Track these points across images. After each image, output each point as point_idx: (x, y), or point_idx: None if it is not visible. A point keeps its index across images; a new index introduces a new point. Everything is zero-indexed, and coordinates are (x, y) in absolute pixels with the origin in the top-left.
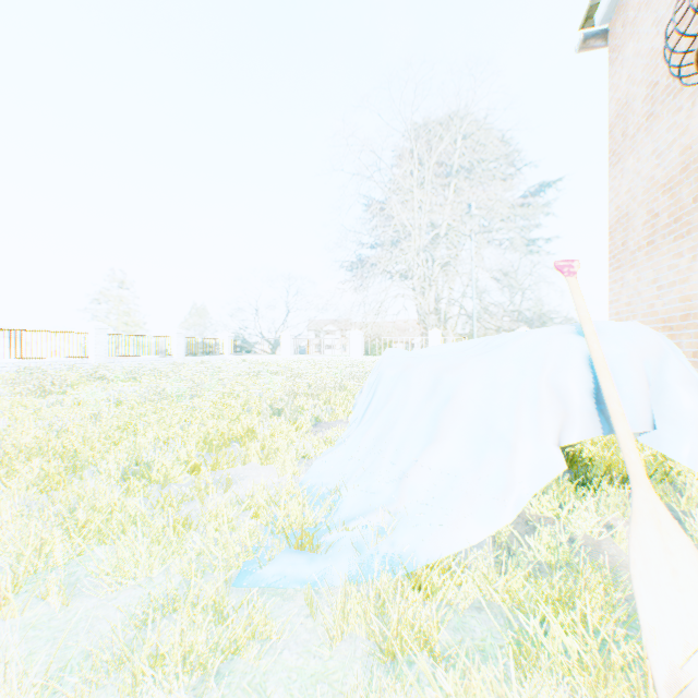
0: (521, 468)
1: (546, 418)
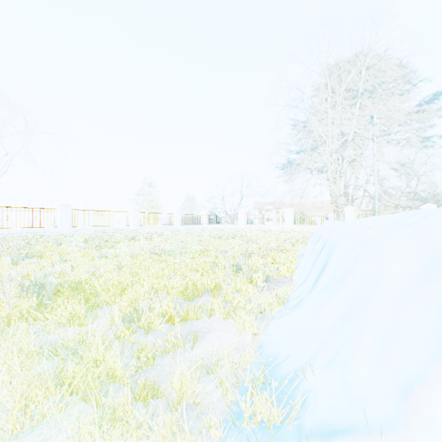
0: None
1: None
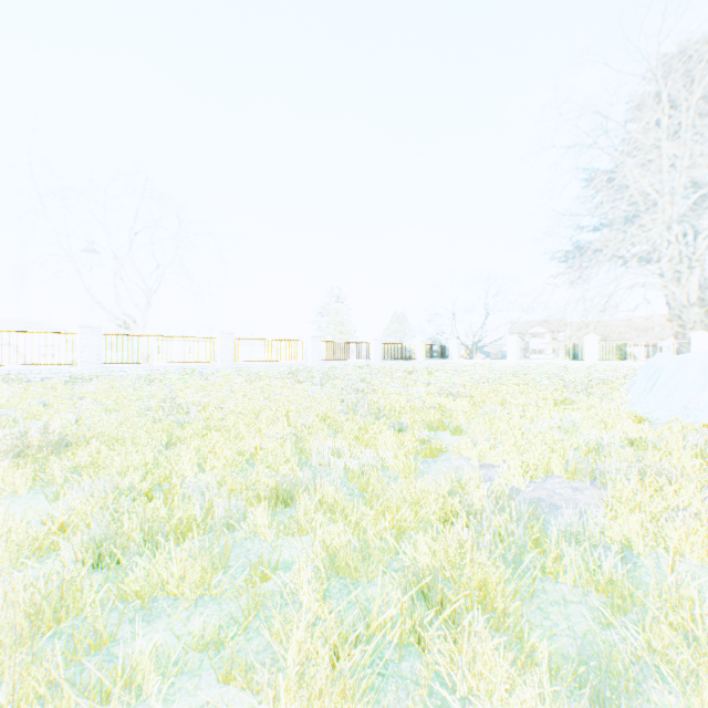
0: None
1: None
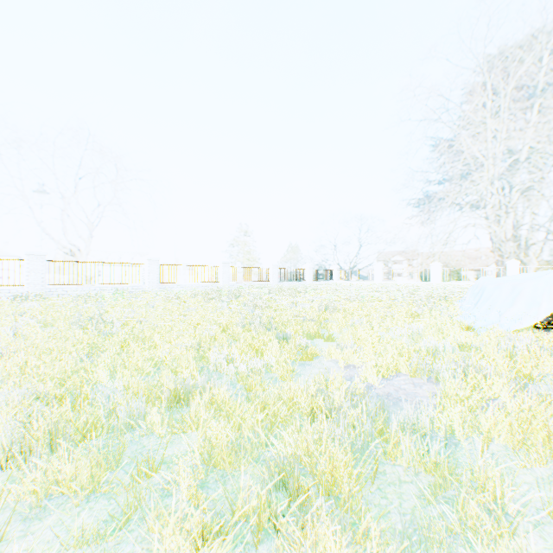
0: (542, 309)
1: (552, 297)
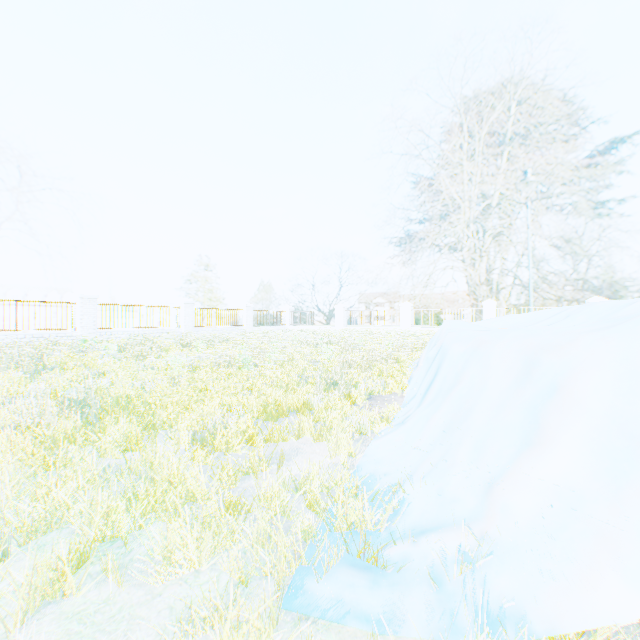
0: None
1: None
